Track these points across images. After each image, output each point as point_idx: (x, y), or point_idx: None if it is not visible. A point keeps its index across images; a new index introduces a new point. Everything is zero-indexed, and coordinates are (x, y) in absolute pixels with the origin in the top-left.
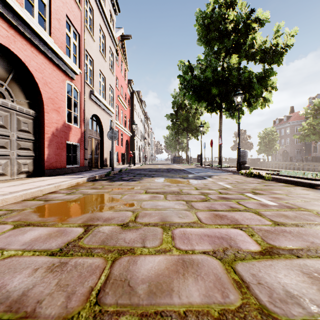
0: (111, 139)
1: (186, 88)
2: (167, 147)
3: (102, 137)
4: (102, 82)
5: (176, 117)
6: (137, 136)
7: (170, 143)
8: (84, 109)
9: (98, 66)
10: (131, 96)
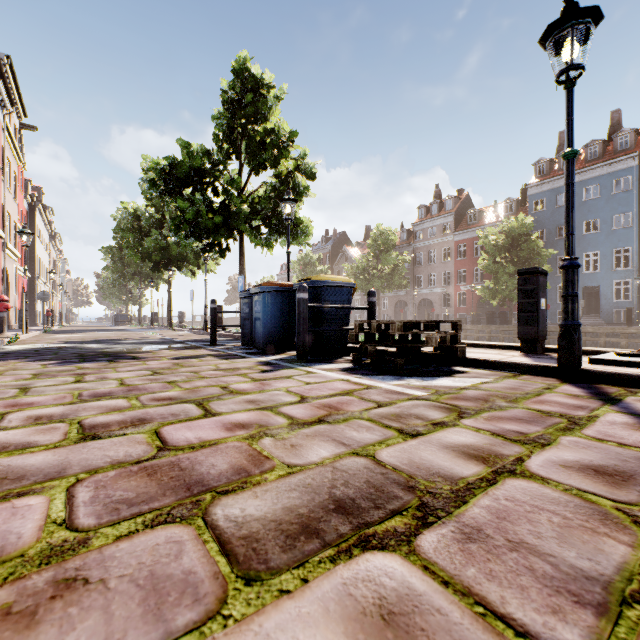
0: (43, 300)
1: (129, 247)
2: (104, 296)
3: (7, 291)
4: (7, 223)
5: (121, 254)
6: (42, 279)
7: (111, 290)
8: (4, 268)
9: (6, 207)
10: (31, 210)
